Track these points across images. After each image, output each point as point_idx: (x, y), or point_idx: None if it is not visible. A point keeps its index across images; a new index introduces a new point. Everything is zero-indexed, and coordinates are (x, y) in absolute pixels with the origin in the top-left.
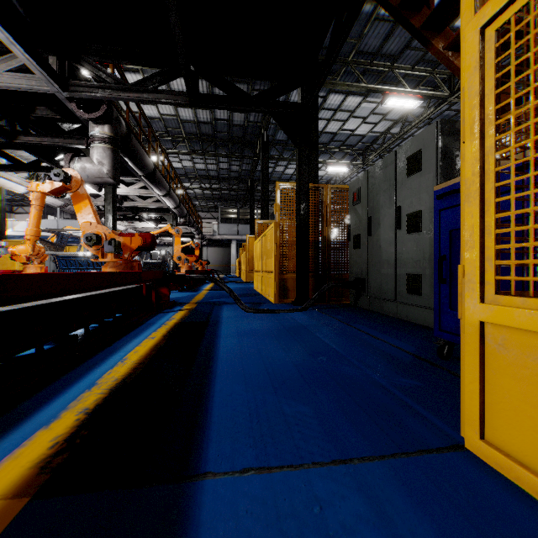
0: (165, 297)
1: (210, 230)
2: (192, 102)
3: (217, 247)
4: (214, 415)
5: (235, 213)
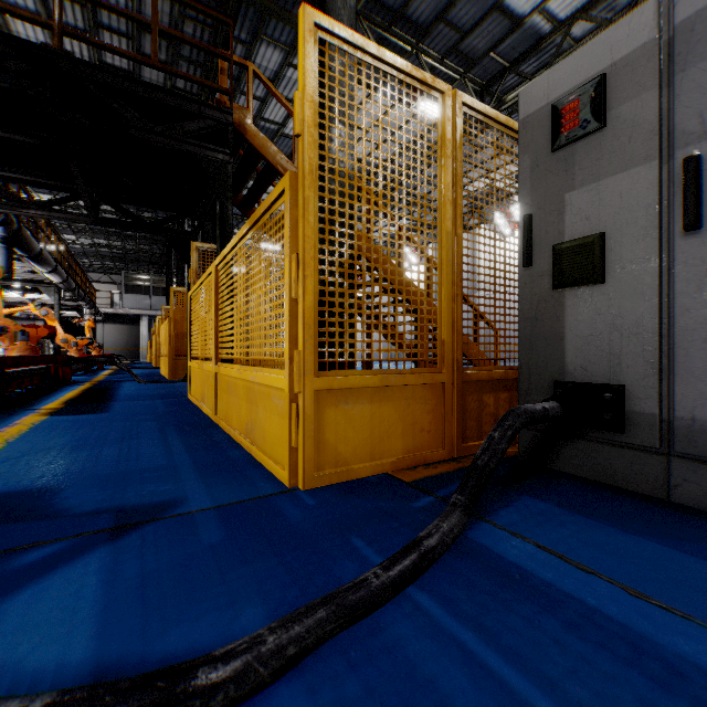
0: (68, 376)
1: (108, 299)
2: (95, 224)
3: (119, 324)
4: (115, 399)
5: (148, 280)
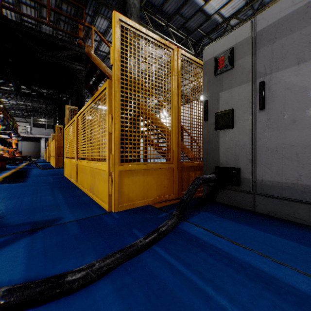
0: (5, 166)
1: (24, 130)
2: (18, 95)
3: (30, 141)
4: (29, 176)
5: (44, 121)
